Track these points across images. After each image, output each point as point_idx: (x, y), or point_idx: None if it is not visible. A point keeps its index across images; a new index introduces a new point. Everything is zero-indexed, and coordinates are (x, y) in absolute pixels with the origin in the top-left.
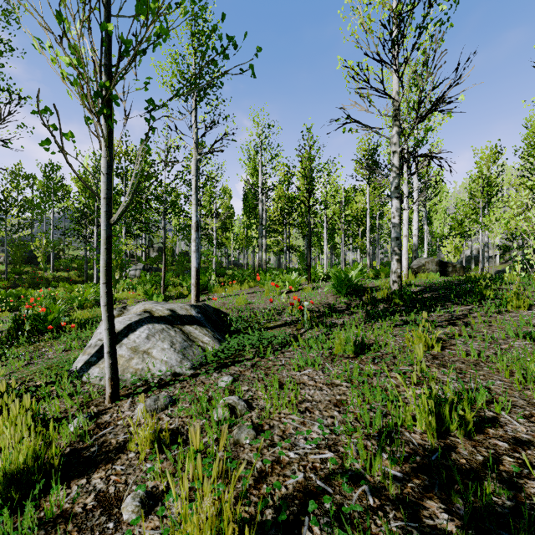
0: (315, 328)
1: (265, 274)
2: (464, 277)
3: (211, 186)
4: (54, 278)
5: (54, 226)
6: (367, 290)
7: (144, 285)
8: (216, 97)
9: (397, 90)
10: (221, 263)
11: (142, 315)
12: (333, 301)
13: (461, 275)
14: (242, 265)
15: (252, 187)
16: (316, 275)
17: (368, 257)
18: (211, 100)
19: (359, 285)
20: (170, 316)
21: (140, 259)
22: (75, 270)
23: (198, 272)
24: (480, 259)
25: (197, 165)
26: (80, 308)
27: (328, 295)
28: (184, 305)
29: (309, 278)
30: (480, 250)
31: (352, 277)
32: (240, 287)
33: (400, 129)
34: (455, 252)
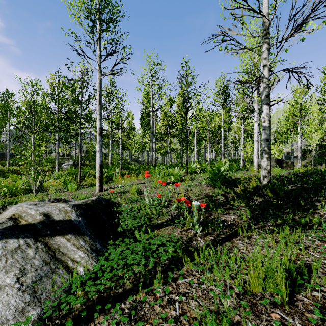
0: (205, 229)
1: (154, 168)
2: (297, 170)
3: (118, 108)
4: (9, 171)
5: (8, 135)
6: (234, 182)
7: (69, 176)
8: (115, 26)
9: (267, 12)
10: (127, 160)
11: (3, 224)
12: (211, 193)
13: (291, 169)
14: (140, 161)
15: (146, 107)
16: (191, 169)
17: (222, 156)
18: (112, 31)
19: (228, 178)
20: (41, 223)
21: (72, 157)
22: (24, 165)
23: (101, 167)
24: (298, 158)
25: (101, 84)
26: (12, 195)
27: (205, 186)
28: (64, 207)
29: (187, 171)
30: (298, 152)
31: (223, 171)
32: (136, 178)
33: (270, 46)
34: (279, 153)
